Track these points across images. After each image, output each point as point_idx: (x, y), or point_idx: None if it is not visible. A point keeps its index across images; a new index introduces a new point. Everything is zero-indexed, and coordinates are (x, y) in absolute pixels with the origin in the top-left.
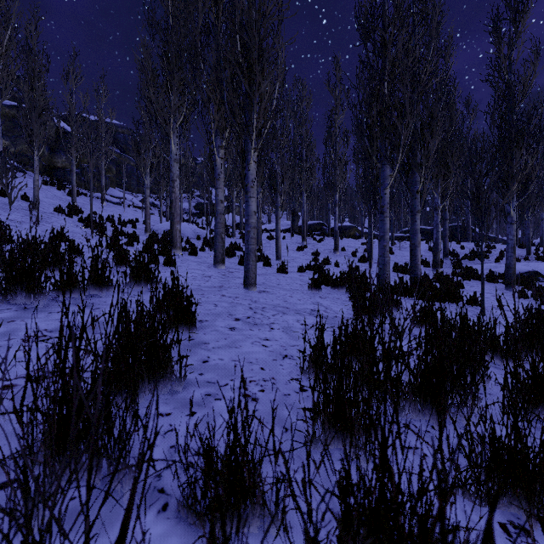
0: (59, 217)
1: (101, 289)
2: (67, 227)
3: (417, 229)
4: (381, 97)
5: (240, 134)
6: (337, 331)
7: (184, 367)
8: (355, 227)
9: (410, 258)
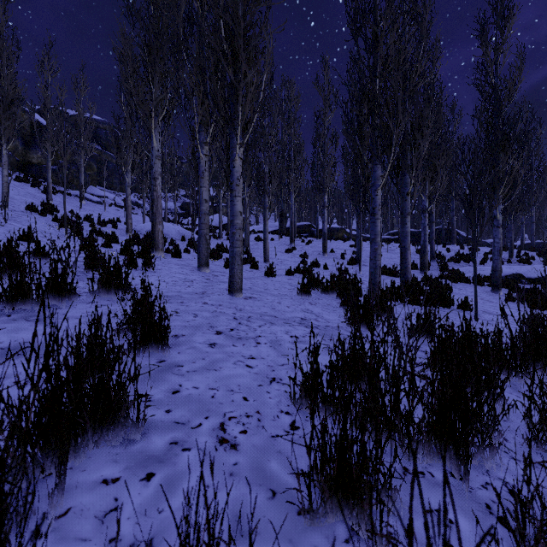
0: (31, 215)
1: (61, 299)
2: (39, 226)
3: (408, 232)
4: (372, 94)
5: (225, 128)
6: (330, 344)
7: (148, 402)
8: (343, 229)
9: (401, 261)
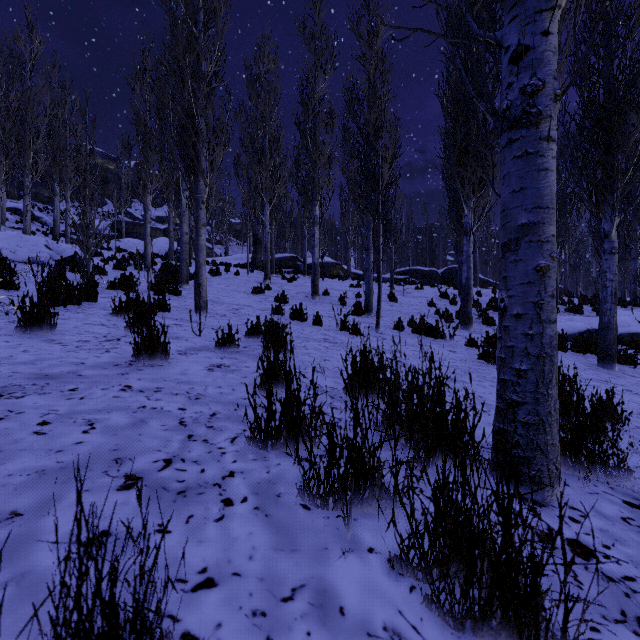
0: None
1: None
2: None
3: None
4: None
5: None
6: None
7: None
8: (339, 264)
9: None
